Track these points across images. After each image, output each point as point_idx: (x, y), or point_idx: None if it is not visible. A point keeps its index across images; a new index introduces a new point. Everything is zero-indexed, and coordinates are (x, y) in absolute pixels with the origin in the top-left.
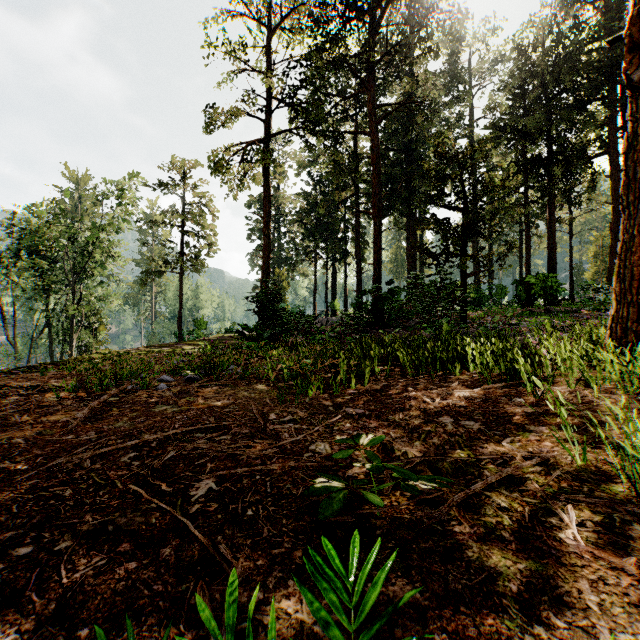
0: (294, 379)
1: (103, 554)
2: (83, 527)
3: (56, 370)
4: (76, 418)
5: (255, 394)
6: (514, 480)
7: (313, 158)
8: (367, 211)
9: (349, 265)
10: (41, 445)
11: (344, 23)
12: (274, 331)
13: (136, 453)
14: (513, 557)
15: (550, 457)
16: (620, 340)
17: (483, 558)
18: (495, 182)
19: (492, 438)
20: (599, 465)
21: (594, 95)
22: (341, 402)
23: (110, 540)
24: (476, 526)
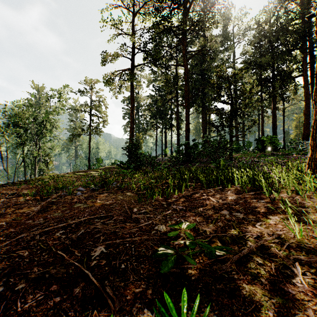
0: (146, 190)
1: (42, 292)
2: (32, 275)
3: (26, 184)
4: (34, 211)
5: (126, 197)
6: (264, 247)
7: (155, 78)
8: (182, 104)
9: (173, 131)
10: (14, 226)
11: (171, 10)
12: (136, 164)
13: (63, 231)
14: (268, 294)
15: (282, 234)
16: (313, 170)
17: (252, 295)
18: (247, 89)
19: (250, 222)
20: (309, 238)
21: (295, 46)
22: (170, 202)
23: (46, 283)
24: (246, 275)
